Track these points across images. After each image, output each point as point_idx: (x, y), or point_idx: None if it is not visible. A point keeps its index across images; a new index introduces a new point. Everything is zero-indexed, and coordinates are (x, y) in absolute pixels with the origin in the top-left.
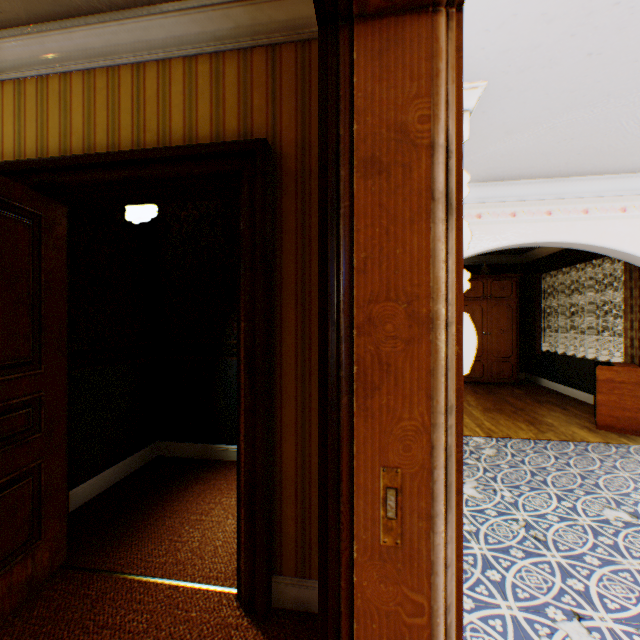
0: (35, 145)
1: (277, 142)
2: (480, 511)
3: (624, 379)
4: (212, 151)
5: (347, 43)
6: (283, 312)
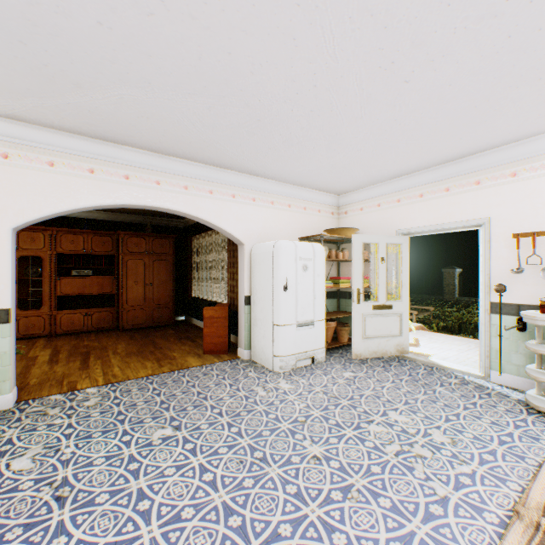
0: None
1: None
2: (13, 489)
3: (220, 315)
4: None
5: None
6: None
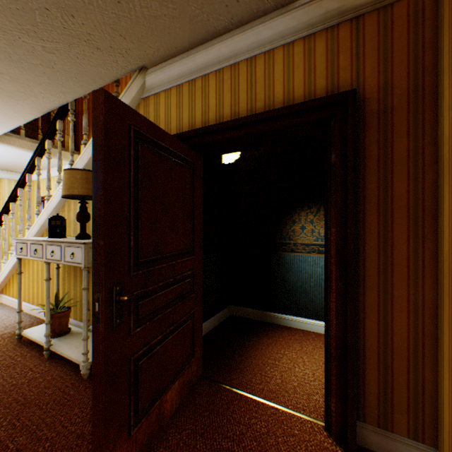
0: (187, 122)
1: (360, 90)
2: None
3: None
4: (309, 106)
5: None
6: (365, 220)
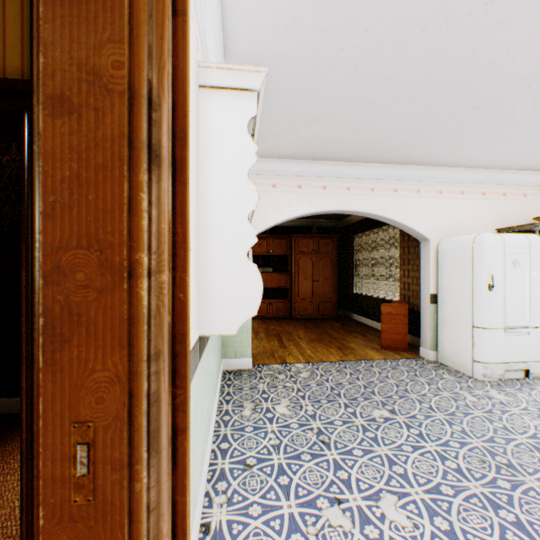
0: None
1: None
2: (286, 426)
3: (398, 312)
4: None
5: None
6: None
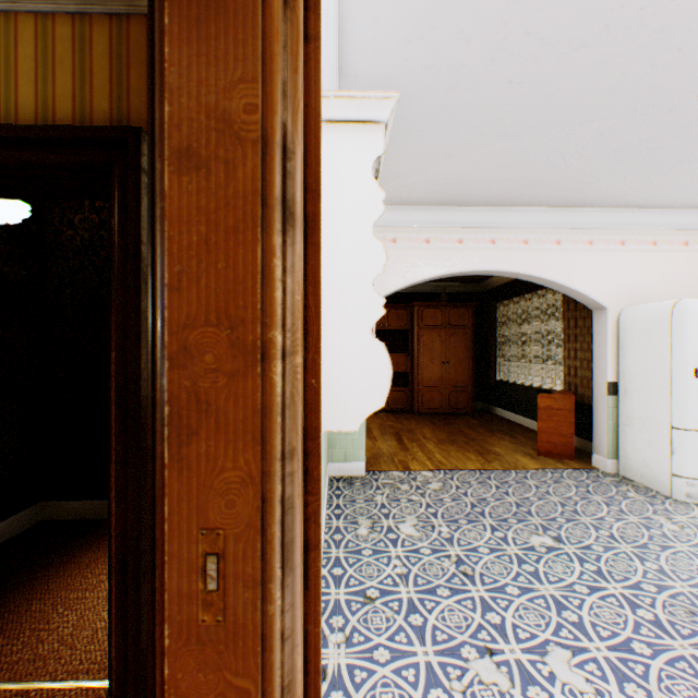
0: None
1: None
2: (415, 550)
3: (561, 406)
4: (70, 136)
5: (164, 4)
6: None
